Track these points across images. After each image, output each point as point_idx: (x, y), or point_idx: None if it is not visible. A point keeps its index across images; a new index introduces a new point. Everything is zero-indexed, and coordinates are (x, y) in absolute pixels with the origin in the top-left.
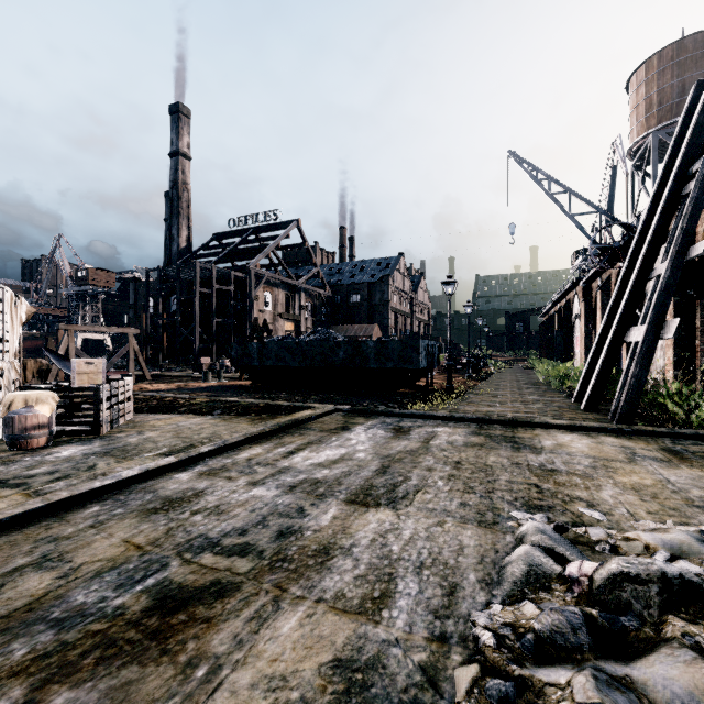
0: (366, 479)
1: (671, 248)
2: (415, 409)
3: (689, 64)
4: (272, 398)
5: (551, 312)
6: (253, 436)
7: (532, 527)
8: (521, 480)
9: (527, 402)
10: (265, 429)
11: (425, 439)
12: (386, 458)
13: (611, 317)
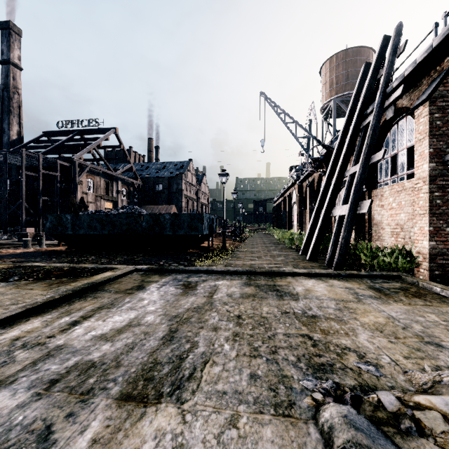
0: (151, 352)
1: (361, 155)
2: (200, 265)
3: (350, 64)
4: (79, 261)
5: (279, 201)
6: (35, 306)
7: (339, 416)
8: (295, 331)
9: (274, 255)
10: (54, 296)
11: (209, 293)
12: (174, 318)
13: (321, 201)
